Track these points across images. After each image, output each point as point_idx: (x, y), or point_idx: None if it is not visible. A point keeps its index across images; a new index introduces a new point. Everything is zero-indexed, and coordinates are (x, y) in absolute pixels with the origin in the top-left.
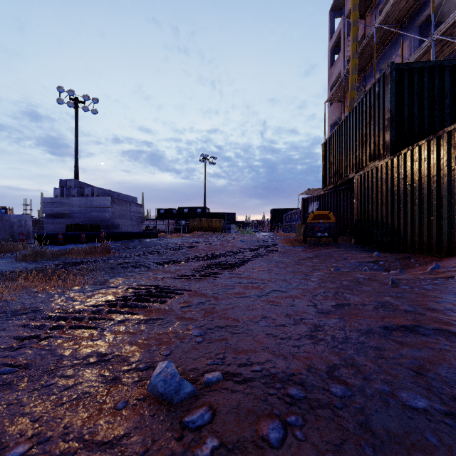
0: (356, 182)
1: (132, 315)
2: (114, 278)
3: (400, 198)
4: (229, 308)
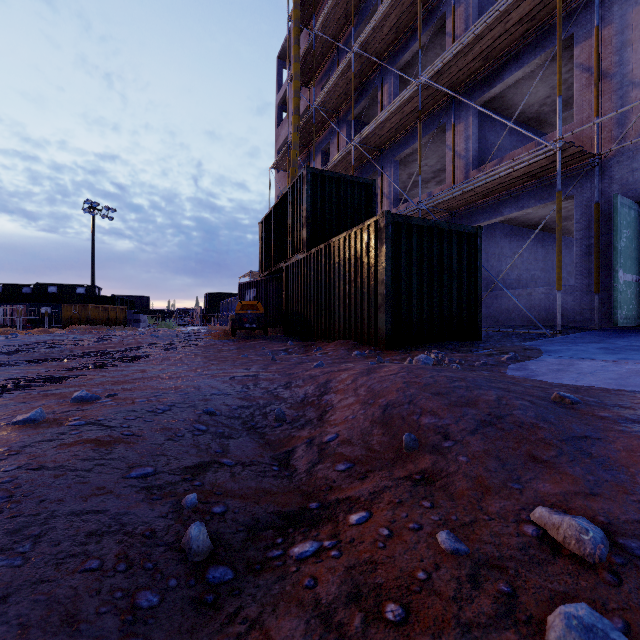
0: (285, 272)
1: (31, 390)
2: None
3: (311, 292)
4: (126, 380)
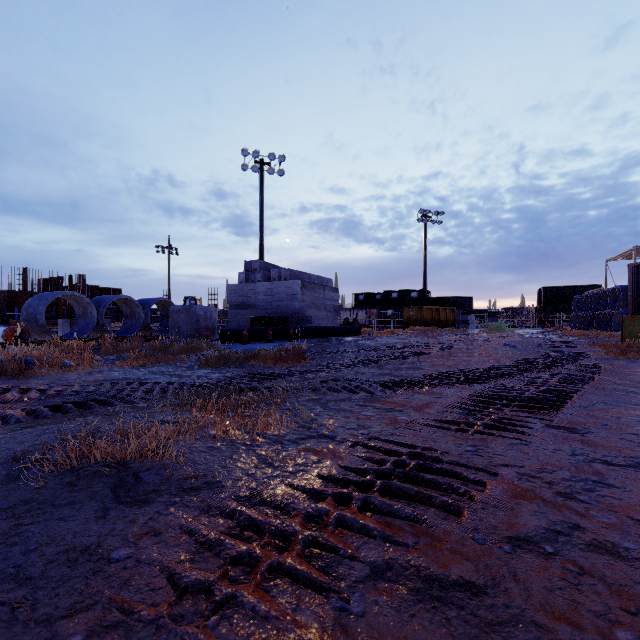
0: None
1: (395, 547)
2: (324, 413)
3: None
4: None
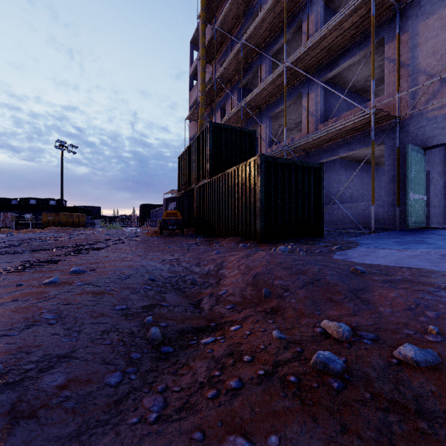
0: (195, 191)
1: (41, 267)
2: (2, 259)
3: (213, 205)
4: (98, 261)
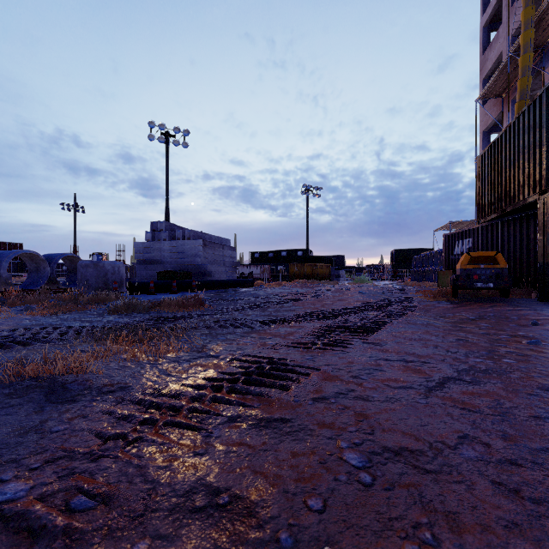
0: (542, 207)
1: (245, 408)
2: (213, 342)
3: None
4: (390, 408)
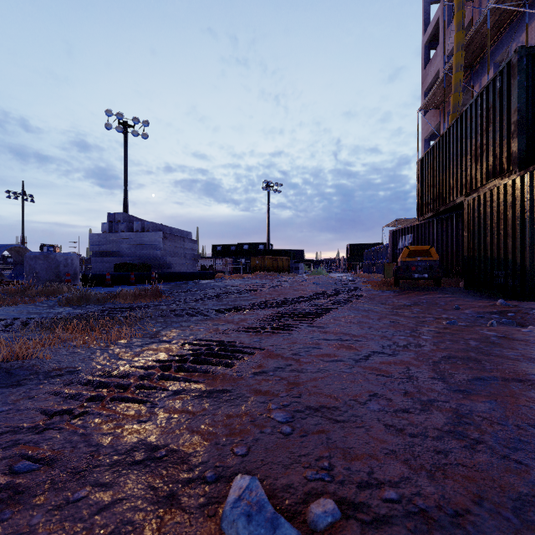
0: (467, 207)
1: (191, 383)
2: (167, 329)
3: (534, 227)
4: (319, 377)
